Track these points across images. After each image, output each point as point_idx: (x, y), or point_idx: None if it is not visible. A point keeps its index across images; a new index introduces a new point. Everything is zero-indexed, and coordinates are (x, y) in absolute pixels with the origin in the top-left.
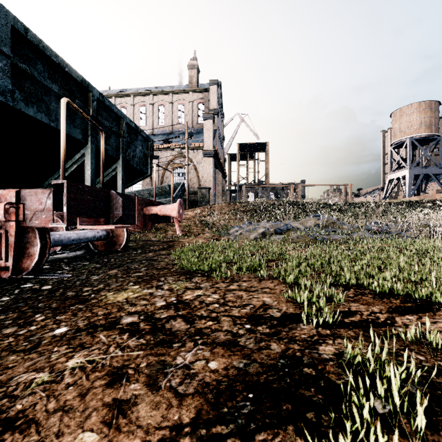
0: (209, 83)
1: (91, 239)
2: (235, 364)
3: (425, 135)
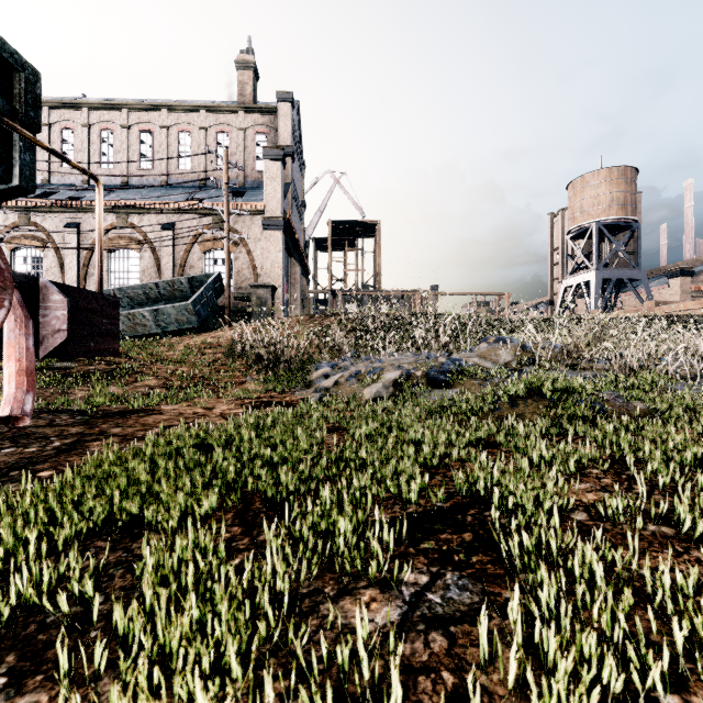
0: (276, 96)
1: None
2: None
3: (617, 219)
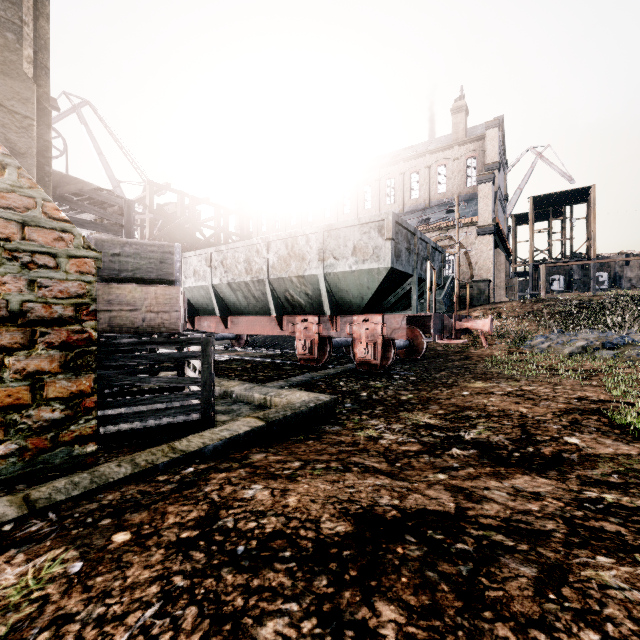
0: (485, 127)
1: (402, 347)
2: (571, 406)
3: None
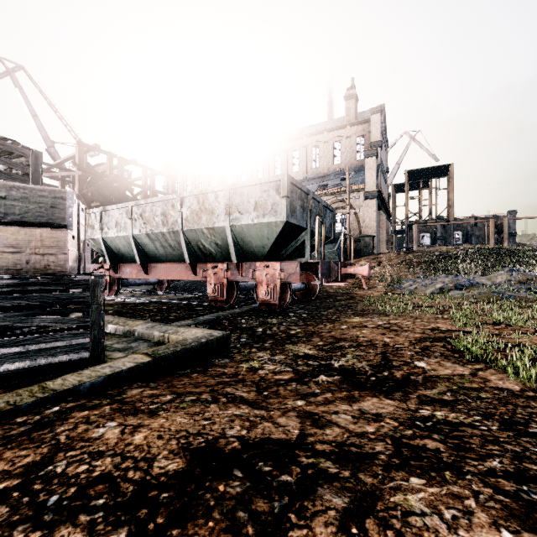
0: (370, 112)
1: (299, 289)
2: (425, 336)
3: None
